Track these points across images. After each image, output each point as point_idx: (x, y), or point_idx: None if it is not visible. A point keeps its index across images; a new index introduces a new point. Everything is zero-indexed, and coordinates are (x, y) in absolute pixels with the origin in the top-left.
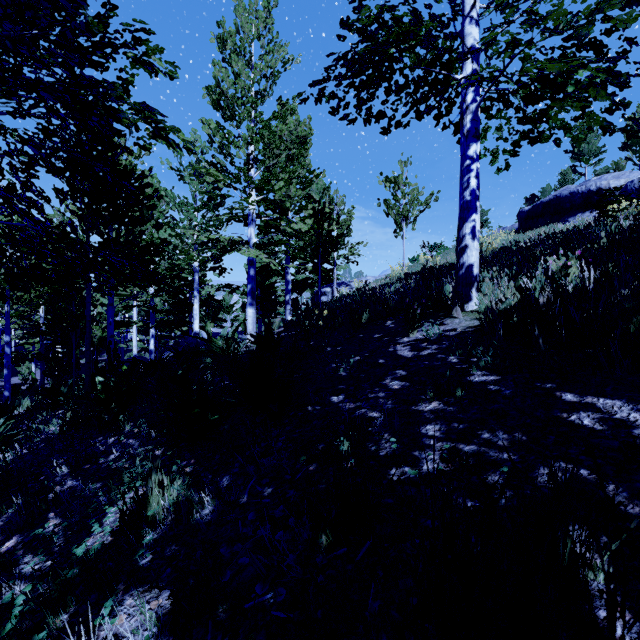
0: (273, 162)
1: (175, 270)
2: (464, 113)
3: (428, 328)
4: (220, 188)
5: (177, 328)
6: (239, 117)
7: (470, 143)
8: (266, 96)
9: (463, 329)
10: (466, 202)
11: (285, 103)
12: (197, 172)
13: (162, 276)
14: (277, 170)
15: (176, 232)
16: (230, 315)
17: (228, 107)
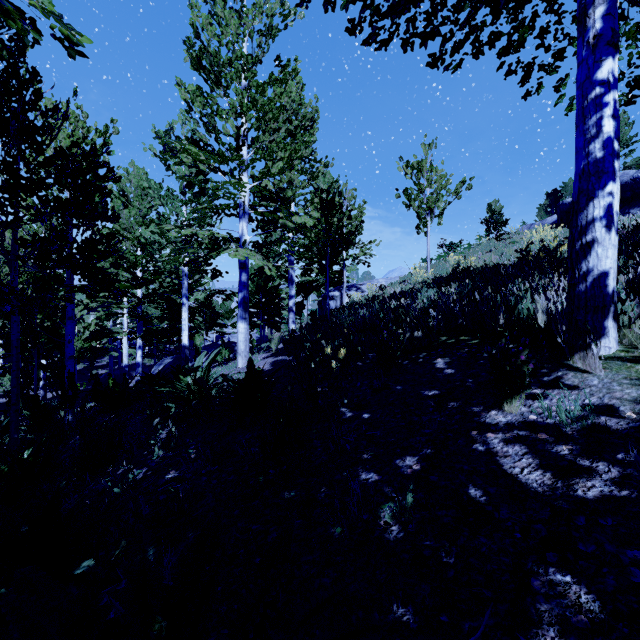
0: (270, 138)
1: (160, 274)
2: (589, 5)
3: (535, 391)
4: (205, 173)
5: (168, 338)
6: (225, 79)
7: (602, 56)
8: (261, 54)
9: (639, 413)
10: (594, 161)
11: (285, 65)
12: (168, 147)
13: (144, 281)
14: (274, 147)
15: (160, 229)
16: (230, 320)
17: (211, 66)
